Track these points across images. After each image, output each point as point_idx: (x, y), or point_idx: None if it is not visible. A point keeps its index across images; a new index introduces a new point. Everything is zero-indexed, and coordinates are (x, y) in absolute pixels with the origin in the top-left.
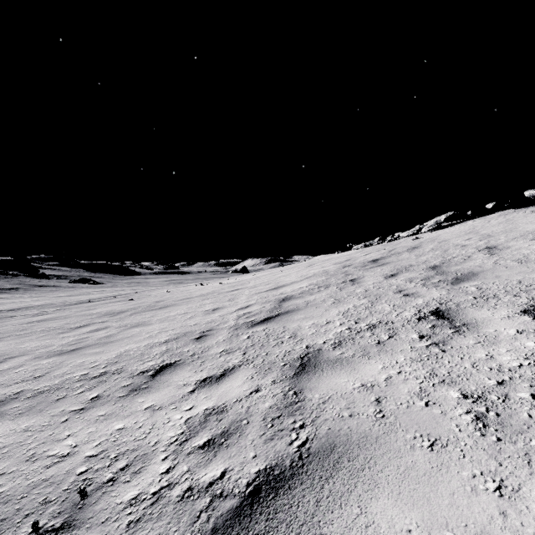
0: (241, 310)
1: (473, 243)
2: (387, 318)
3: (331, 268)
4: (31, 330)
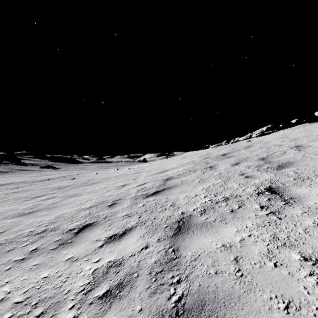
0: (140, 186)
1: (286, 144)
2: (236, 193)
3: (197, 159)
4: (7, 198)
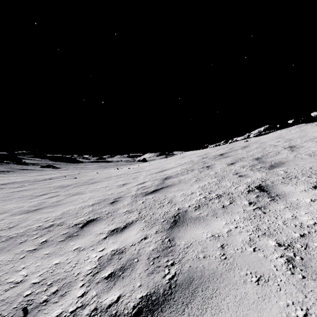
0: (139, 185)
1: (281, 144)
2: (228, 191)
3: (195, 159)
4: (12, 197)
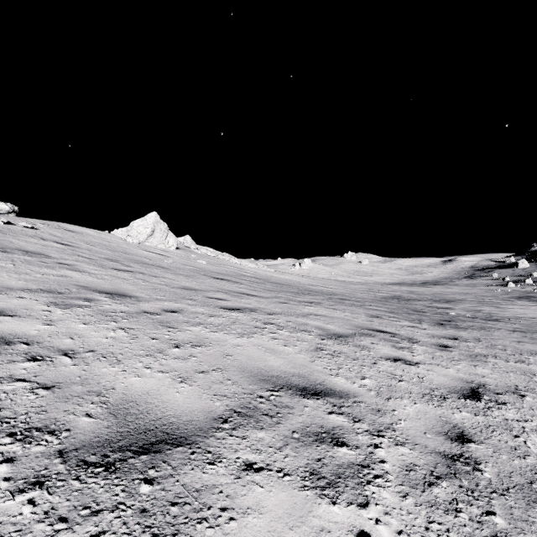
0: None
1: None
2: None
3: None
4: None
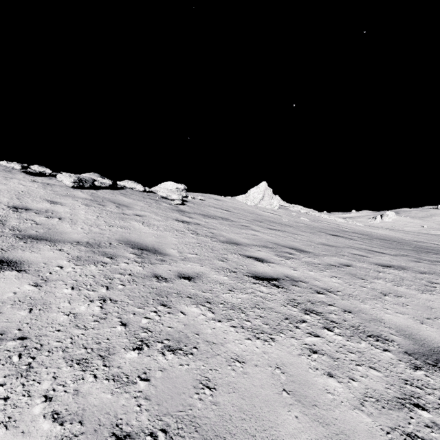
0: None
1: None
2: (282, 300)
3: None
4: None
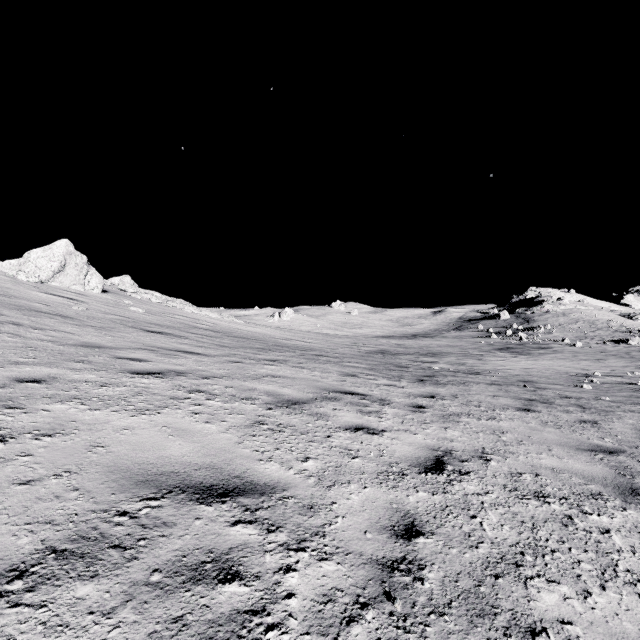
0: None
1: None
2: None
3: None
4: None
